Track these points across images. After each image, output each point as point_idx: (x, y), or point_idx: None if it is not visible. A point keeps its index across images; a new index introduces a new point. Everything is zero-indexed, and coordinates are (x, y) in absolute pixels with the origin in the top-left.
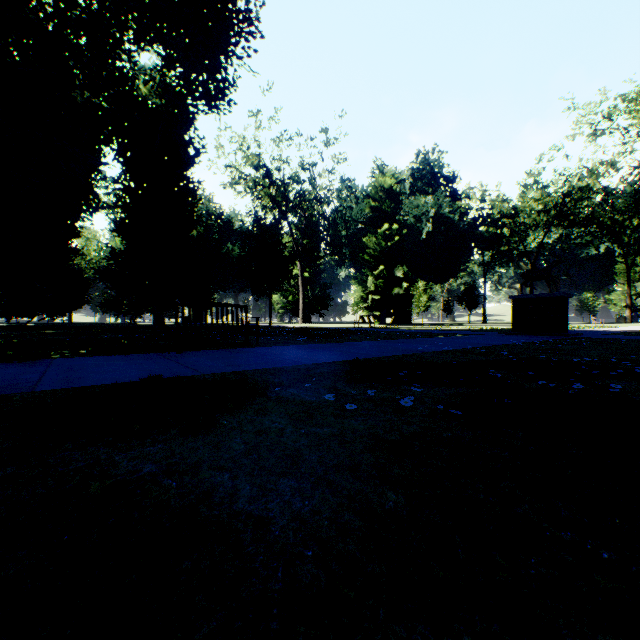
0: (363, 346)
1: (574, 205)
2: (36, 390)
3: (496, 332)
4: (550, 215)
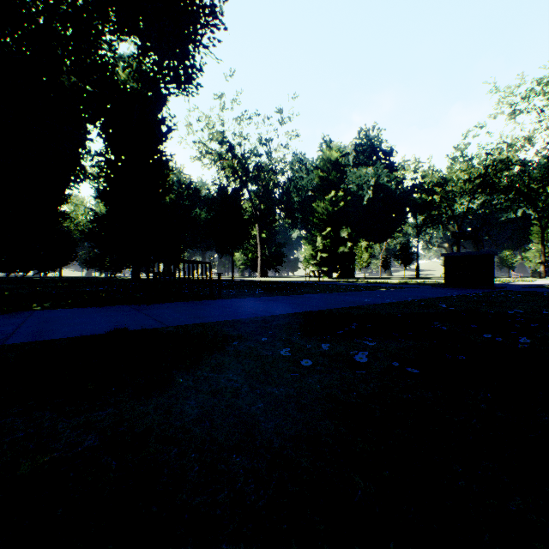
0: (314, 298)
1: (495, 175)
2: (6, 343)
3: (430, 285)
4: (474, 184)
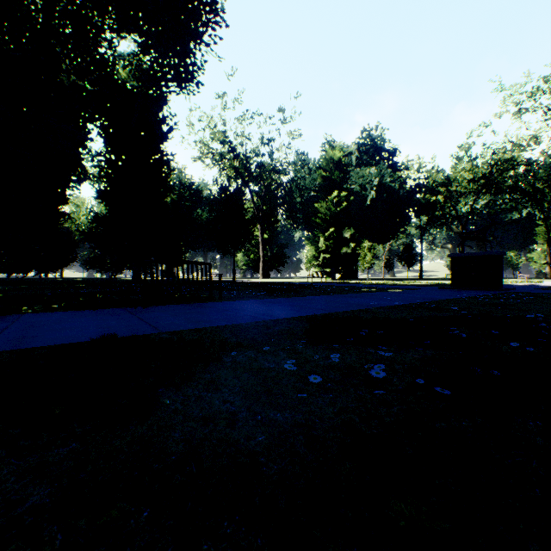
0: (318, 301)
1: (500, 175)
2: None
3: (435, 287)
4: (479, 184)
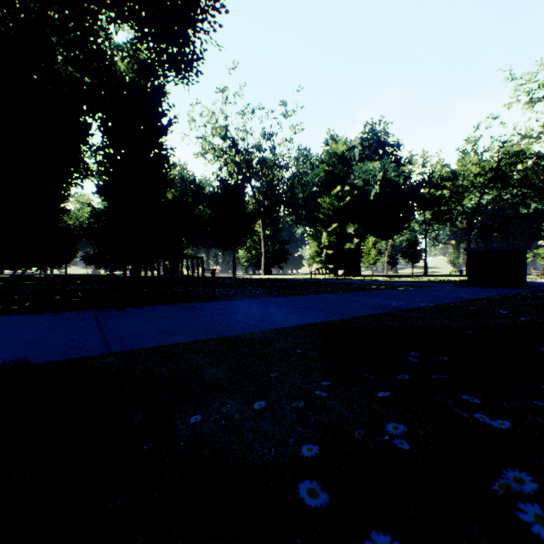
0: (327, 300)
1: (508, 168)
2: None
3: (449, 284)
4: (486, 178)
